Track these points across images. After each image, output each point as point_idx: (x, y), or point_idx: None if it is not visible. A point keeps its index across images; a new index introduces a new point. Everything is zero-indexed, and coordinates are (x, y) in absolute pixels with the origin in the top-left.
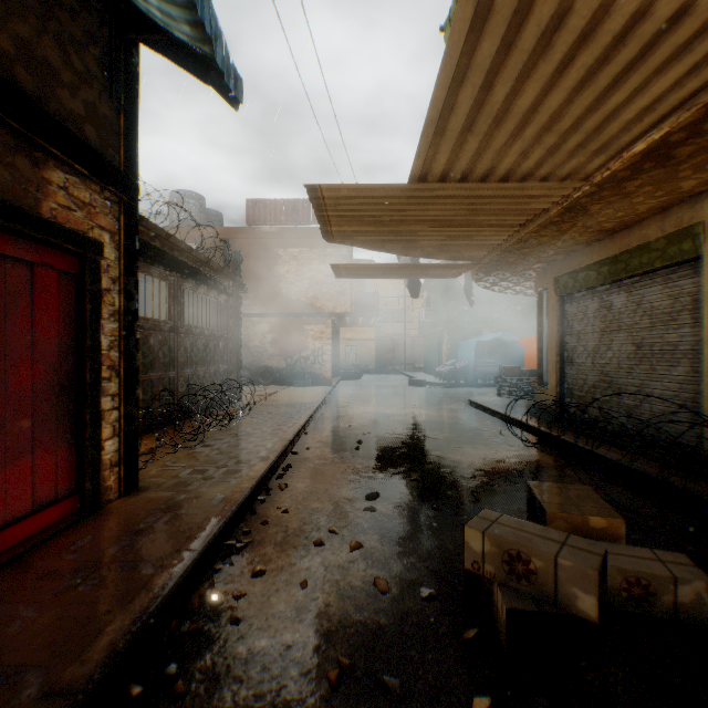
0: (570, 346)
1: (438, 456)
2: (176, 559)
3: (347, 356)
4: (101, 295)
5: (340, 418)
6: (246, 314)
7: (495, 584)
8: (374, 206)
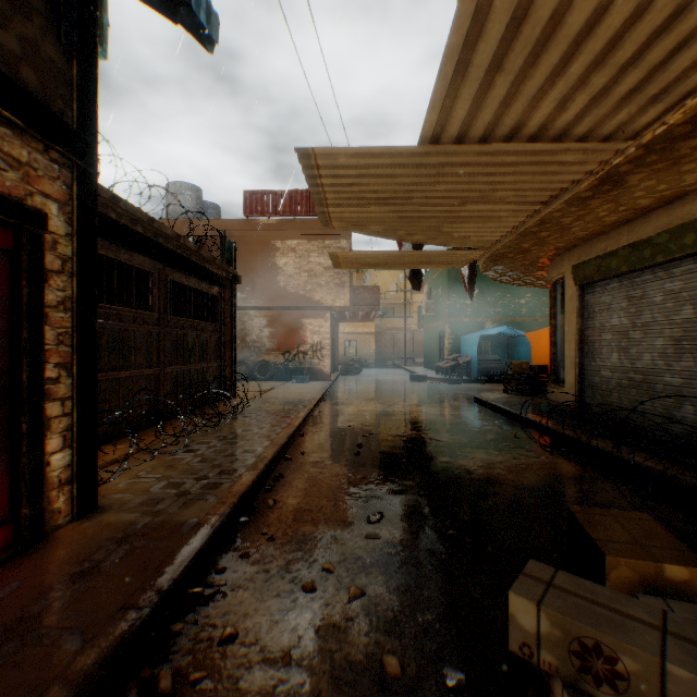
0: (591, 340)
1: (448, 463)
2: (116, 623)
3: (347, 351)
4: (44, 278)
5: (338, 417)
6: (243, 308)
7: (555, 680)
8: (377, 178)
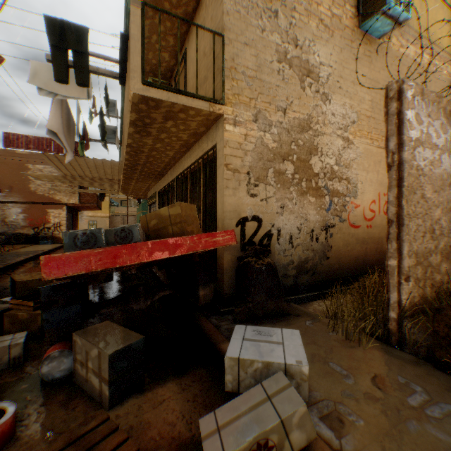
0: None
1: None
2: None
3: (90, 227)
4: None
5: None
6: (4, 202)
7: None
8: (54, 177)
